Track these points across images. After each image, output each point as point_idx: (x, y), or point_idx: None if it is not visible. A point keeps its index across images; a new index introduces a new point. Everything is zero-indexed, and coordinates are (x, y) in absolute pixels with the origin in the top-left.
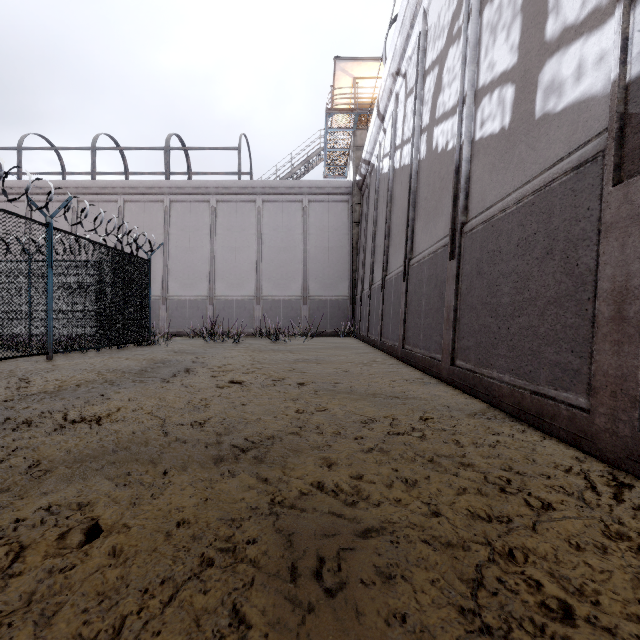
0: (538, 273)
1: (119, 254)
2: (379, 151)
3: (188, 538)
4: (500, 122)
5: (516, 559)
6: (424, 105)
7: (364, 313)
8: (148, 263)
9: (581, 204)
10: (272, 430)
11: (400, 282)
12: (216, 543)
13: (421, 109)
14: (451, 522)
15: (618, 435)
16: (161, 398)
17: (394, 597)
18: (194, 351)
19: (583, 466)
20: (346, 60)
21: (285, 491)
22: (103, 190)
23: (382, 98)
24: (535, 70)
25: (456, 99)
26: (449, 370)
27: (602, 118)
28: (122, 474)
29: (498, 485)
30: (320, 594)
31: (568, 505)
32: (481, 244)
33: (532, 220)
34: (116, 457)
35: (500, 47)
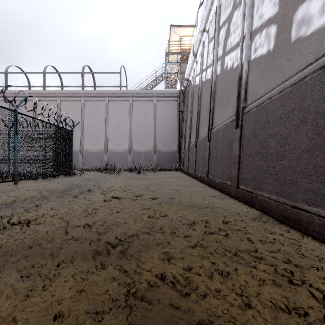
0: (295, 134)
1: (55, 127)
2: (193, 73)
3: None
4: (267, 47)
5: None
6: (219, 45)
7: (185, 159)
8: (71, 132)
9: None
10: (133, 230)
11: (206, 142)
12: None
13: (217, 48)
14: (262, 316)
15: None
16: (70, 208)
17: None
18: (95, 179)
19: None
20: (176, 26)
21: (138, 283)
22: (49, 95)
23: (195, 44)
24: (291, 13)
25: (238, 39)
26: (235, 191)
27: None
28: (28, 267)
29: (285, 276)
30: None
31: None
32: (255, 118)
33: (290, 102)
34: (29, 252)
35: (266, 4)
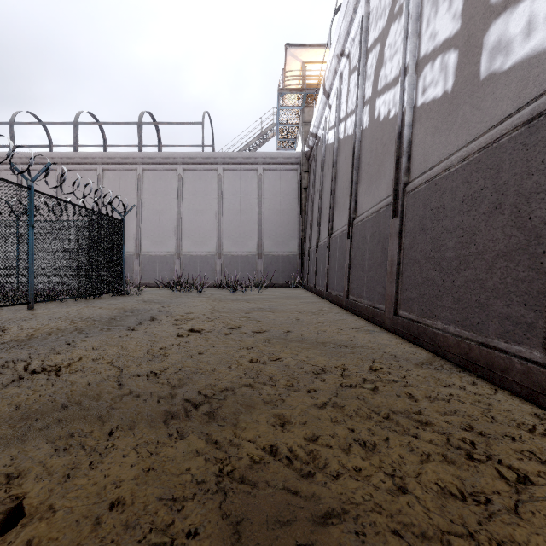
0: (485, 227)
1: (95, 215)
2: (325, 125)
3: (119, 528)
4: (443, 87)
5: None
6: (366, 80)
7: (311, 267)
8: (122, 223)
9: (534, 157)
10: (226, 382)
11: (344, 239)
12: (151, 536)
13: (364, 84)
14: (422, 503)
15: None
16: (123, 347)
17: None
18: (161, 301)
19: (545, 425)
20: (296, 46)
21: (235, 458)
22: (84, 160)
23: (328, 77)
24: (480, 33)
25: (398, 71)
26: (392, 319)
27: None
28: (65, 435)
29: (463, 449)
30: None
31: None
32: (424, 202)
33: (478, 176)
34: (64, 414)
35: (442, 17)
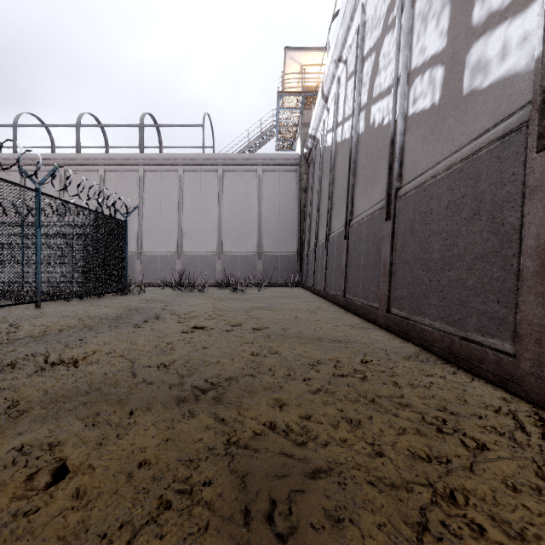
0: (466, 232)
1: (99, 216)
2: (323, 127)
3: (148, 479)
4: (431, 99)
5: (457, 501)
6: (362, 87)
7: (310, 267)
8: (124, 224)
9: (506, 170)
10: (229, 372)
11: (342, 240)
12: (174, 485)
13: (360, 90)
14: (394, 463)
15: (543, 379)
16: (132, 342)
17: (343, 543)
18: (164, 299)
19: (511, 406)
20: (295, 50)
21: (240, 431)
22: (86, 161)
23: (326, 82)
24: (463, 52)
25: (391, 80)
26: (385, 317)
27: (525, 92)
28: (92, 414)
29: (435, 425)
30: (272, 539)
31: (501, 445)
32: (414, 206)
33: (460, 185)
34: (88, 398)
35: (431, 33)
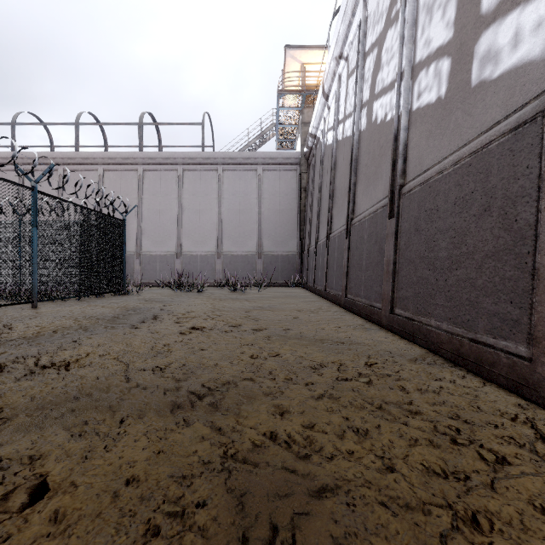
0: (475, 229)
1: (97, 215)
2: (324, 126)
3: (135, 500)
4: (436, 92)
5: (481, 526)
6: (364, 83)
7: (311, 266)
8: (123, 223)
9: (520, 163)
10: (228, 376)
11: (343, 239)
12: (164, 506)
13: (362, 87)
14: (407, 480)
15: None
16: (128, 344)
17: None
18: (162, 300)
19: (527, 414)
20: (295, 48)
21: (238, 443)
22: (85, 160)
23: (327, 79)
24: (471, 42)
25: (394, 75)
26: (389, 317)
27: (540, 81)
28: (79, 423)
29: (448, 435)
30: None
31: (523, 459)
32: (419, 204)
33: (469, 180)
34: (77, 404)
35: (436, 25)
